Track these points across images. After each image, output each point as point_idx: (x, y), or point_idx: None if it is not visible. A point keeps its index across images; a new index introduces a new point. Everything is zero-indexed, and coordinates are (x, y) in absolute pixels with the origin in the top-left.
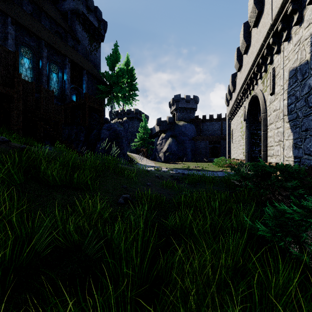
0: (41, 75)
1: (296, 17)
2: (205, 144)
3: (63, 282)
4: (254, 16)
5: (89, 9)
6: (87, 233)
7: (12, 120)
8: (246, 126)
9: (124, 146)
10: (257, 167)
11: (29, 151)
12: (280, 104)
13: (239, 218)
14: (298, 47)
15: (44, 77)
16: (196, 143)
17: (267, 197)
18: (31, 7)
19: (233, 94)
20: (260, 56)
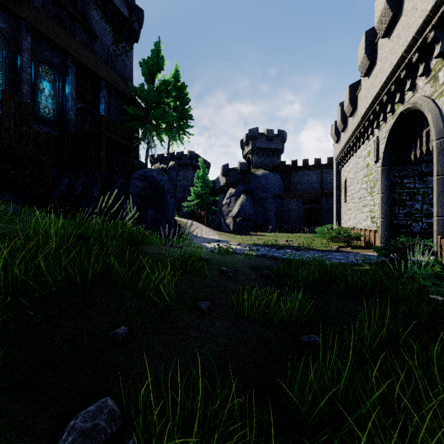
0: (20, 82)
1: None
2: (298, 204)
3: None
4: None
5: None
6: None
7: None
8: (382, 170)
9: (168, 206)
10: None
11: None
12: None
13: None
14: None
15: (24, 85)
16: (284, 202)
17: None
18: None
19: (349, 120)
20: (434, 22)
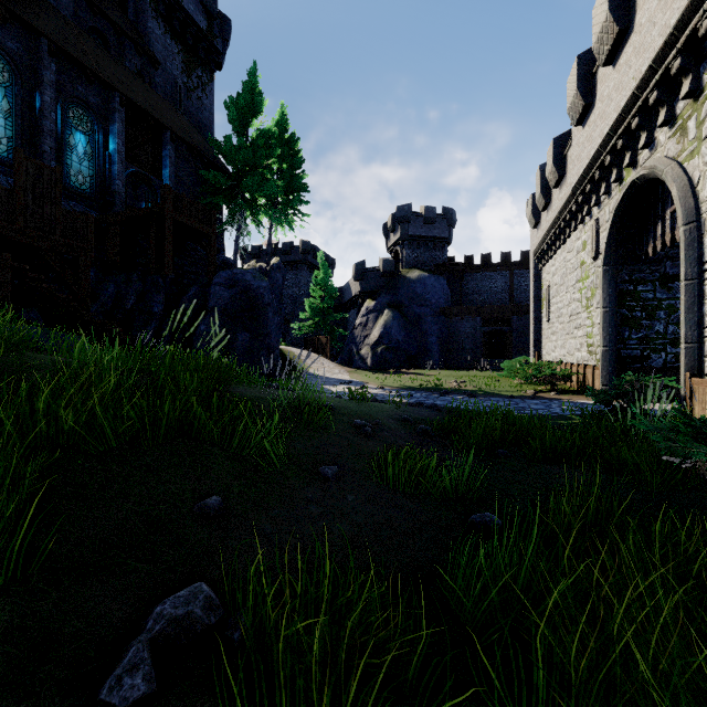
0: (39, 134)
1: None
2: (474, 325)
3: None
4: None
5: None
6: None
7: None
8: (604, 272)
9: (270, 328)
10: None
11: None
12: None
13: None
14: None
15: (46, 138)
16: (452, 322)
17: None
18: None
19: (554, 193)
20: (680, 44)
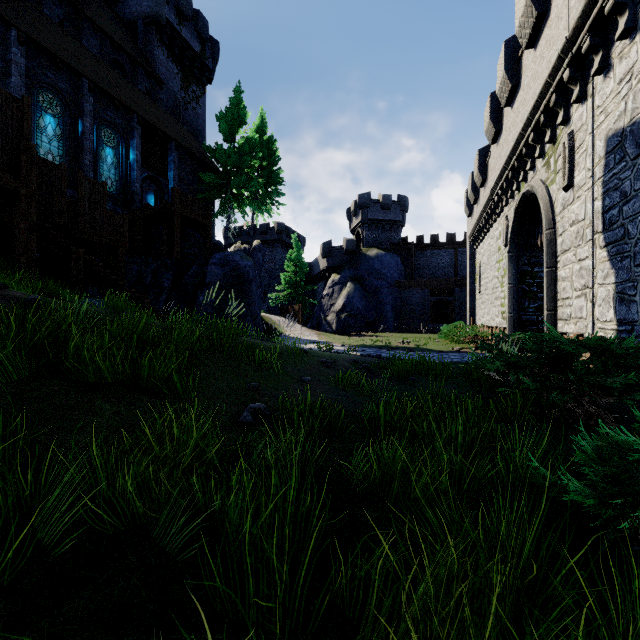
0: (81, 152)
1: (623, 20)
2: (423, 296)
3: (100, 628)
4: (530, 24)
5: (183, 16)
6: (166, 497)
7: (17, 242)
8: (510, 257)
9: (254, 298)
10: (540, 344)
11: (47, 309)
12: (585, 209)
13: (512, 458)
14: (626, 85)
15: (87, 155)
16: (404, 293)
17: (566, 409)
18: (60, 10)
19: (481, 191)
20: (542, 108)
